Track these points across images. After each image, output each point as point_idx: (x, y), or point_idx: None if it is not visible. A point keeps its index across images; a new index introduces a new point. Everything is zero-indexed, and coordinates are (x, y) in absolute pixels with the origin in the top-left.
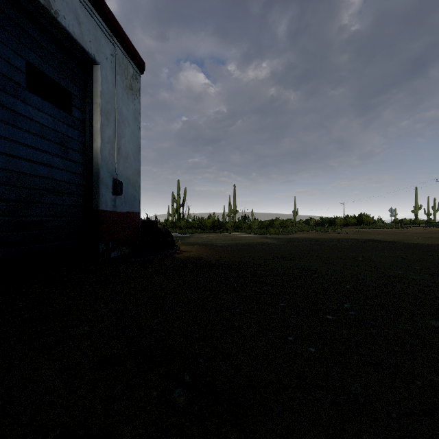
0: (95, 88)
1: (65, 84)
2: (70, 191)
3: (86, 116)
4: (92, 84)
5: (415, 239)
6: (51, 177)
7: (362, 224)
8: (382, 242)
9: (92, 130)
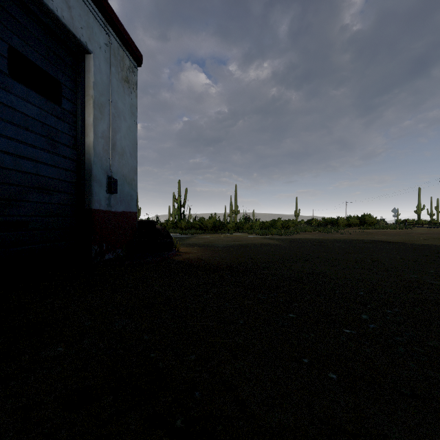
0: (88, 78)
1: (54, 73)
2: (60, 188)
3: (78, 109)
4: (84, 74)
5: (421, 240)
6: (38, 173)
7: (365, 225)
8: (388, 243)
9: (84, 124)
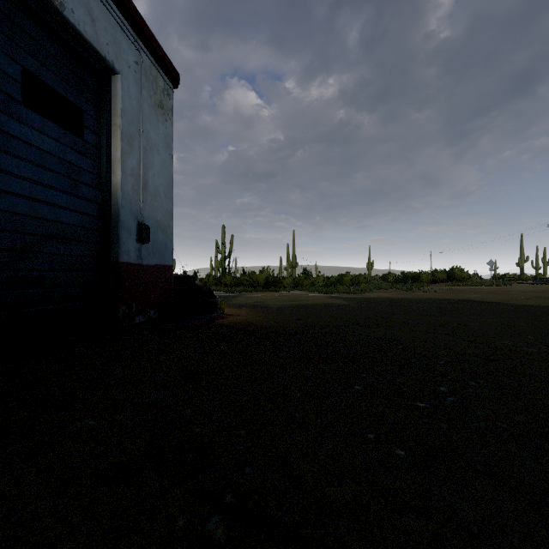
0: (114, 104)
1: (74, 99)
2: (82, 237)
3: (103, 141)
4: (110, 99)
5: (522, 300)
6: (56, 219)
7: (454, 280)
8: (481, 303)
9: (110, 159)
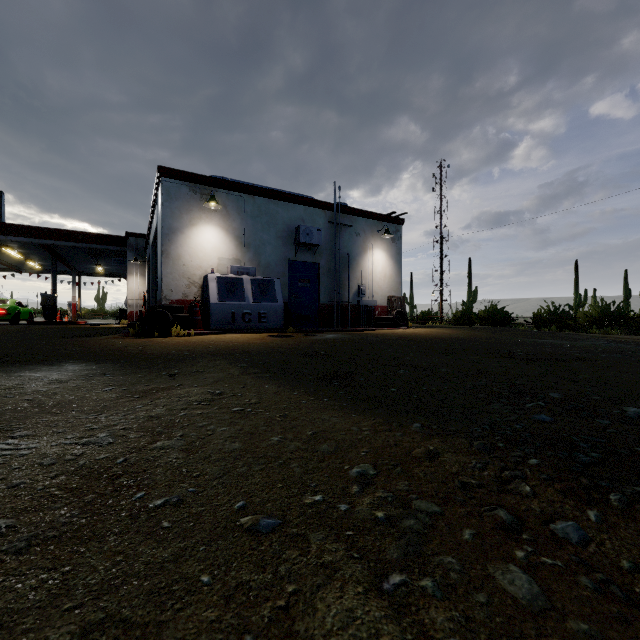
0: None
1: None
2: None
3: None
4: None
5: None
6: None
7: None
8: None
9: None
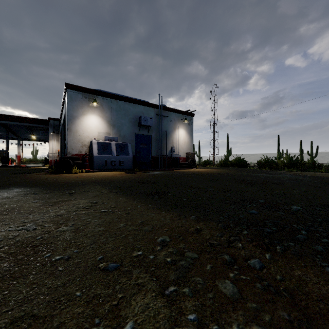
0: None
1: None
2: None
3: None
4: None
5: None
6: None
7: None
8: None
9: None
